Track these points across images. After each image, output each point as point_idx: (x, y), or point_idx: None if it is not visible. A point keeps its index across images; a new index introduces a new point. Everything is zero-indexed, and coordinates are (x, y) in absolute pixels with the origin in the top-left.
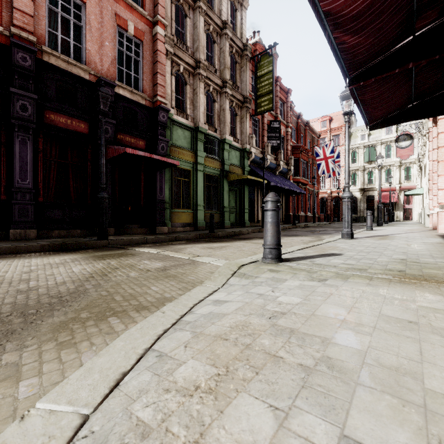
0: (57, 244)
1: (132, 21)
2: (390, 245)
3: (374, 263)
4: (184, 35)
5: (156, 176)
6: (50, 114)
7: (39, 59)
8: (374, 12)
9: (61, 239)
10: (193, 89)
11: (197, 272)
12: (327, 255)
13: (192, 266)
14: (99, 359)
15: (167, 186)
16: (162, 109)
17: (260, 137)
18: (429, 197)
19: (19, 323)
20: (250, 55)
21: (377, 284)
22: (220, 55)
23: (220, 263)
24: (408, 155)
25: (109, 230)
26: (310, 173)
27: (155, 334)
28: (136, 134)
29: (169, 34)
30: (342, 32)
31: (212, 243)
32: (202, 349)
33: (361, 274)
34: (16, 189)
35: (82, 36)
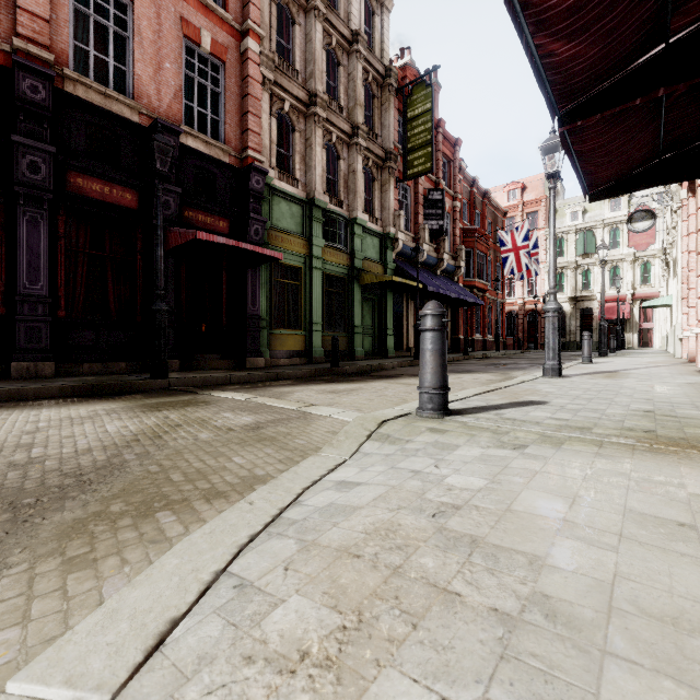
0: (85, 386)
1: (208, 29)
2: (624, 388)
3: (603, 417)
4: (291, 53)
5: (246, 277)
6: (77, 177)
7: (58, 89)
8: (603, 1)
9: (93, 378)
10: (306, 139)
11: (310, 433)
12: (523, 404)
13: (302, 422)
14: (132, 592)
15: (264, 294)
16: (256, 170)
17: (412, 214)
18: (682, 310)
19: (3, 522)
20: (396, 85)
21: (612, 455)
22: (349, 85)
23: (347, 418)
24: (648, 244)
25: (171, 363)
26: (491, 273)
27: (234, 543)
28: (214, 211)
29: (267, 50)
30: (549, 35)
31: (335, 383)
32: (316, 574)
33: (583, 436)
34: (22, 297)
35: (128, 53)
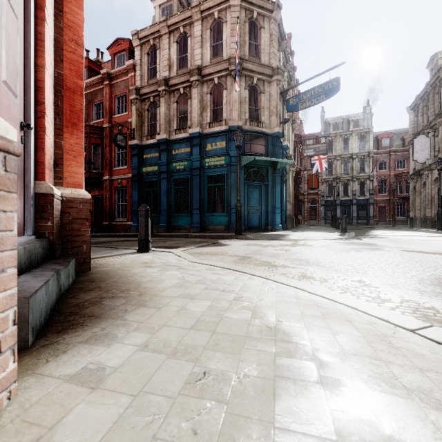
0: None
1: None
2: None
3: None
4: None
5: None
6: None
7: None
8: None
9: None
10: None
11: None
12: None
13: None
14: None
15: None
16: None
17: None
18: None
19: None
20: None
21: None
22: None
23: None
24: None
25: None
26: None
27: None
28: None
29: None
30: None
31: None
32: None
33: None
34: None
35: None
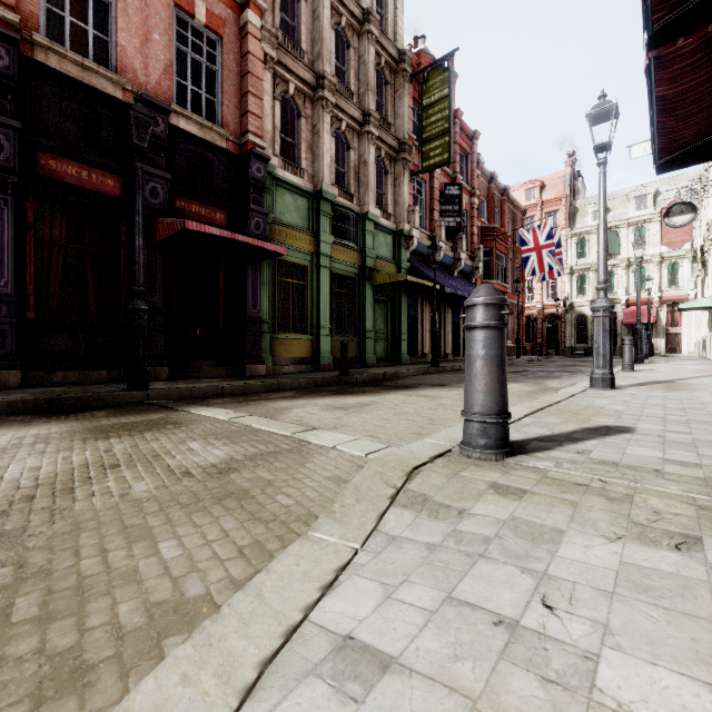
0: (41, 399)
1: None
2: (709, 405)
3: None
4: (297, 31)
5: (246, 275)
6: (49, 158)
7: (26, 57)
8: None
9: (63, 388)
10: (313, 126)
11: (302, 481)
12: (603, 432)
13: (294, 459)
14: None
15: (266, 294)
16: (257, 156)
17: (427, 211)
18: None
19: None
20: (411, 71)
21: None
22: (360, 69)
23: (358, 451)
24: (683, 241)
25: (159, 371)
26: (510, 275)
27: None
28: (209, 201)
29: (269, 25)
30: None
31: (344, 396)
32: None
33: None
34: None
35: (111, 21)
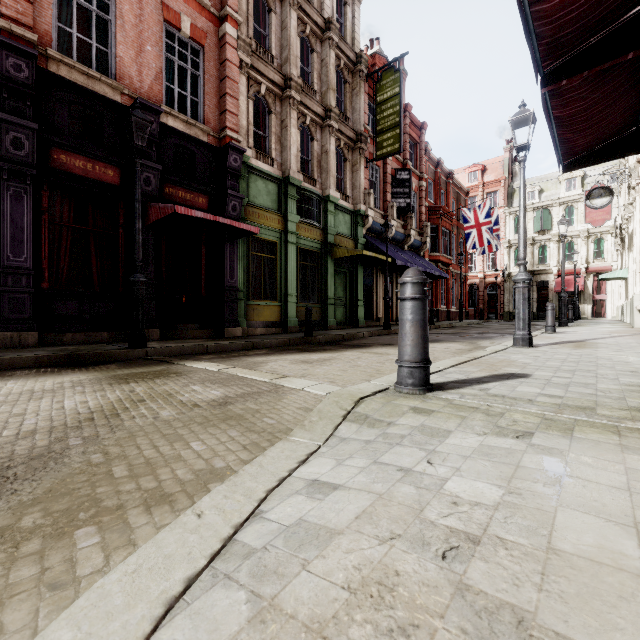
0: (62, 355)
1: (188, 15)
2: (600, 359)
3: (598, 393)
4: (268, 39)
5: (224, 251)
6: (60, 153)
7: (42, 69)
8: None
9: (74, 347)
10: (281, 121)
11: (280, 410)
12: (505, 377)
13: (273, 397)
14: None
15: (241, 267)
16: (234, 149)
17: (381, 193)
18: None
19: None
20: (366, 71)
21: None
22: (322, 71)
23: (321, 391)
24: (604, 220)
25: (151, 333)
26: (454, 248)
27: (161, 594)
28: (193, 187)
29: (244, 35)
30: None
31: (309, 353)
32: None
33: (592, 420)
34: (6, 268)
35: (111, 36)
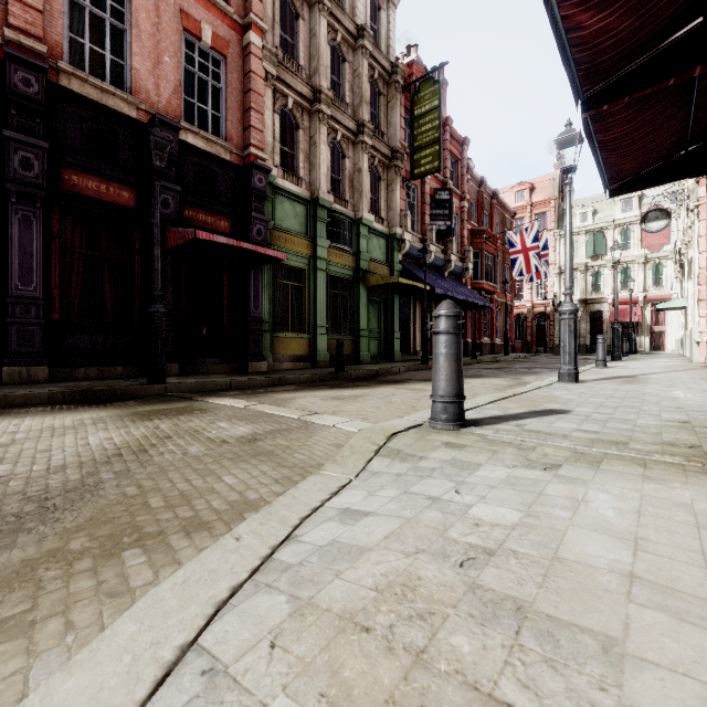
0: (77, 391)
1: (209, 22)
2: (648, 395)
3: (636, 429)
4: (295, 48)
5: (248, 278)
6: (72, 174)
7: (52, 83)
8: None
9: (88, 383)
10: (310, 137)
11: (311, 446)
12: (544, 413)
13: (303, 433)
14: (65, 682)
15: (267, 296)
16: (258, 168)
17: (419, 215)
18: (700, 312)
19: None
20: (403, 82)
21: (662, 478)
22: (354, 82)
23: (353, 428)
24: (662, 245)
25: (170, 367)
26: (499, 275)
27: (210, 599)
28: (215, 210)
29: (270, 45)
30: (577, 5)
31: (340, 389)
32: (311, 658)
33: (622, 453)
34: (14, 298)
35: (126, 46)
